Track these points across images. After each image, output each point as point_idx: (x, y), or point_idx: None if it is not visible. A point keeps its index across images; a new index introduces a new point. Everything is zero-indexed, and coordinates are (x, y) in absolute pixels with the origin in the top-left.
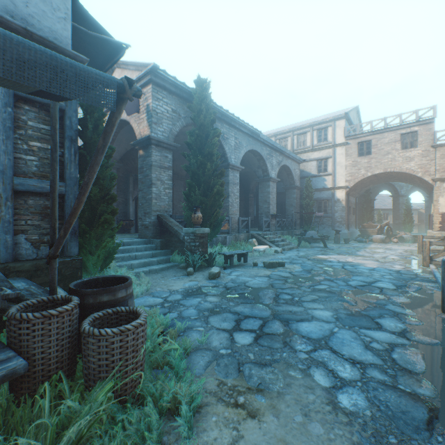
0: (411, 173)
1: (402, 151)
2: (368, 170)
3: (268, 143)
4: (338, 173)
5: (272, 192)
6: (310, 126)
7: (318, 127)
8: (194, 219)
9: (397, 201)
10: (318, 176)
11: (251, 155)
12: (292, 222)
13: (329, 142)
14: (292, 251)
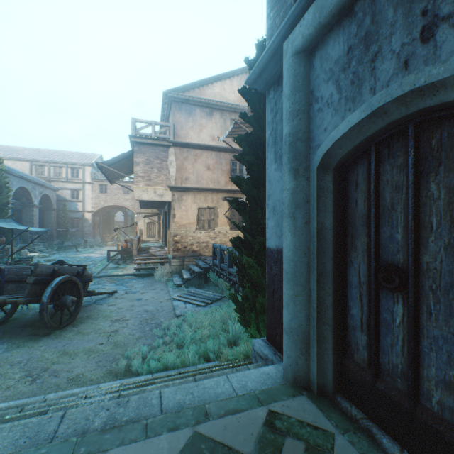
0: (128, 208)
1: (124, 195)
2: (106, 202)
3: (34, 181)
4: (87, 201)
5: (36, 215)
6: (66, 164)
7: (73, 166)
8: (1, 241)
9: (127, 219)
10: (72, 201)
11: (18, 188)
12: (51, 235)
13: (81, 179)
14: (56, 255)
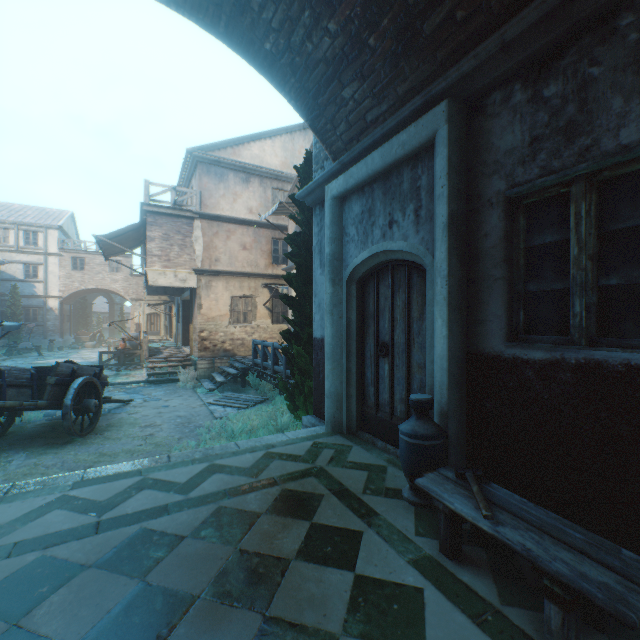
0: (118, 292)
1: (111, 274)
2: (84, 284)
3: None
4: (52, 282)
5: None
6: (16, 224)
7: (28, 229)
8: None
9: (113, 309)
10: (27, 282)
11: None
12: None
13: (42, 249)
14: (9, 361)
